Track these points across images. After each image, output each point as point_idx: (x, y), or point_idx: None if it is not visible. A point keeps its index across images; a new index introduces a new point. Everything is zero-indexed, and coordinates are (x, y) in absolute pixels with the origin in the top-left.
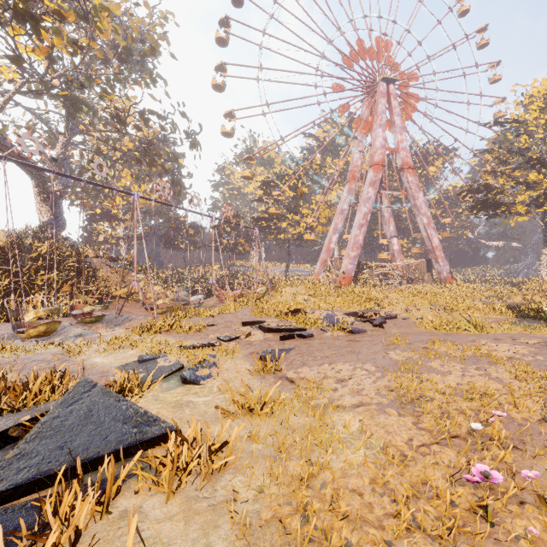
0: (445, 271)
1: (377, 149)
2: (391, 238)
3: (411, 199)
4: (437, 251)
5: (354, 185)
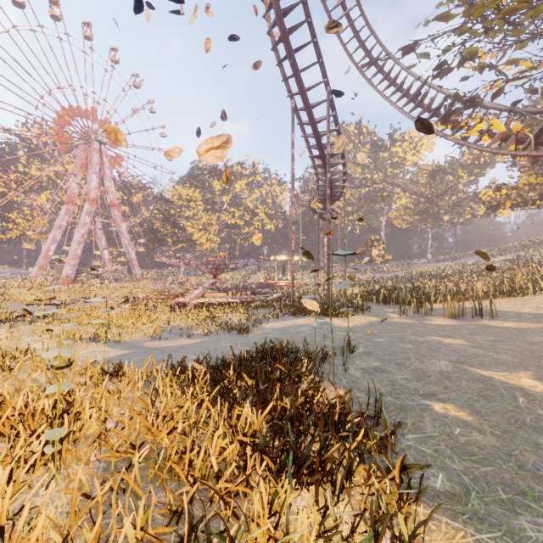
0: (139, 274)
1: (92, 189)
2: (103, 249)
3: (117, 227)
4: (134, 262)
5: (72, 207)
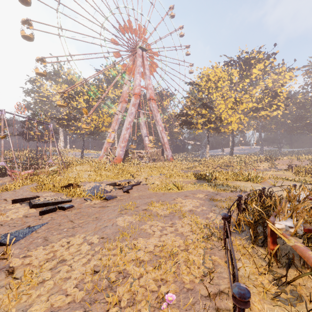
0: (170, 155)
1: (136, 86)
2: (145, 136)
3: (154, 116)
4: (166, 145)
5: (124, 104)
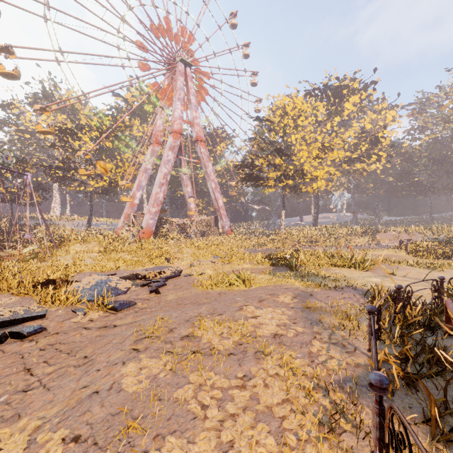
0: (227, 226)
1: (176, 119)
2: (189, 197)
3: (203, 167)
4: (221, 210)
5: (157, 147)
